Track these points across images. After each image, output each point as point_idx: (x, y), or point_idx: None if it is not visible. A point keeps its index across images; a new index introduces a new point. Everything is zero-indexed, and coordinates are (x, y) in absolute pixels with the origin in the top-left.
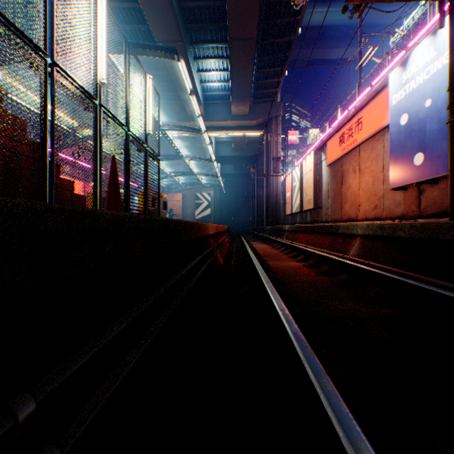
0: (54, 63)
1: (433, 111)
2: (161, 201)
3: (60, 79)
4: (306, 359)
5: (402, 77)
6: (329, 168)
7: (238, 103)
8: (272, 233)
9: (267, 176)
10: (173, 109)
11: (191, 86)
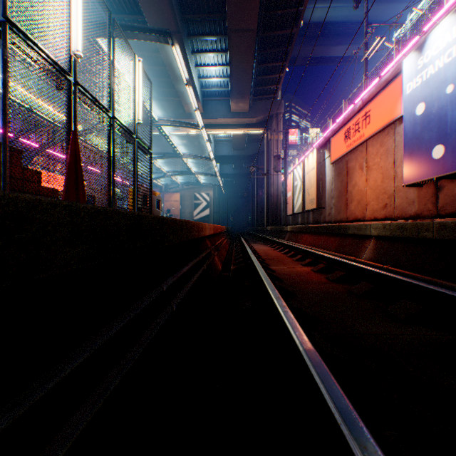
0: (8, 20)
1: None
2: (154, 199)
3: (19, 44)
4: None
5: (418, 63)
6: (333, 166)
7: (238, 99)
8: (272, 234)
9: (268, 176)
10: (170, 106)
11: (187, 75)
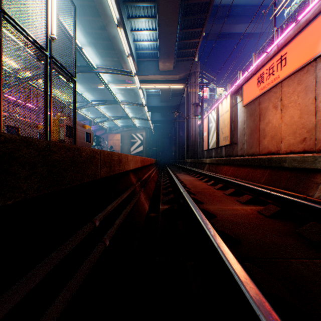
0: None
1: None
2: (83, 132)
3: None
4: None
5: None
6: (245, 108)
7: (165, 59)
8: (192, 165)
9: (188, 120)
10: (112, 65)
11: (117, 14)
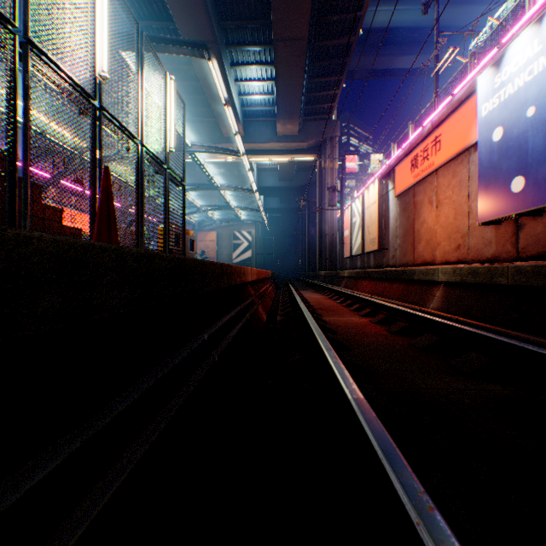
0: (29, 41)
1: (538, 121)
2: (187, 240)
3: (40, 67)
4: (422, 522)
5: (495, 80)
6: (398, 199)
7: (285, 120)
8: (326, 280)
9: (321, 211)
10: (205, 128)
11: (225, 94)
